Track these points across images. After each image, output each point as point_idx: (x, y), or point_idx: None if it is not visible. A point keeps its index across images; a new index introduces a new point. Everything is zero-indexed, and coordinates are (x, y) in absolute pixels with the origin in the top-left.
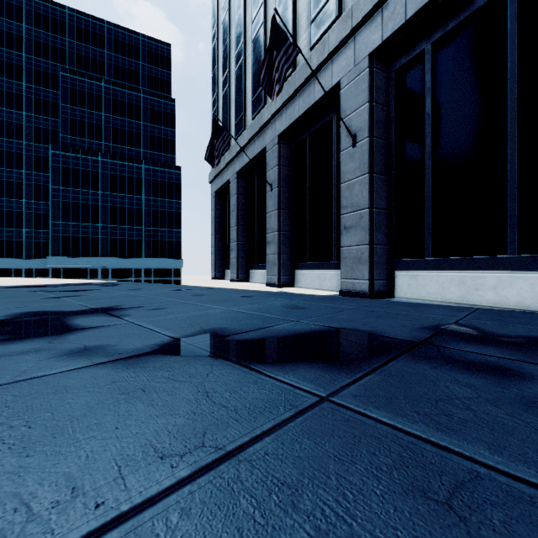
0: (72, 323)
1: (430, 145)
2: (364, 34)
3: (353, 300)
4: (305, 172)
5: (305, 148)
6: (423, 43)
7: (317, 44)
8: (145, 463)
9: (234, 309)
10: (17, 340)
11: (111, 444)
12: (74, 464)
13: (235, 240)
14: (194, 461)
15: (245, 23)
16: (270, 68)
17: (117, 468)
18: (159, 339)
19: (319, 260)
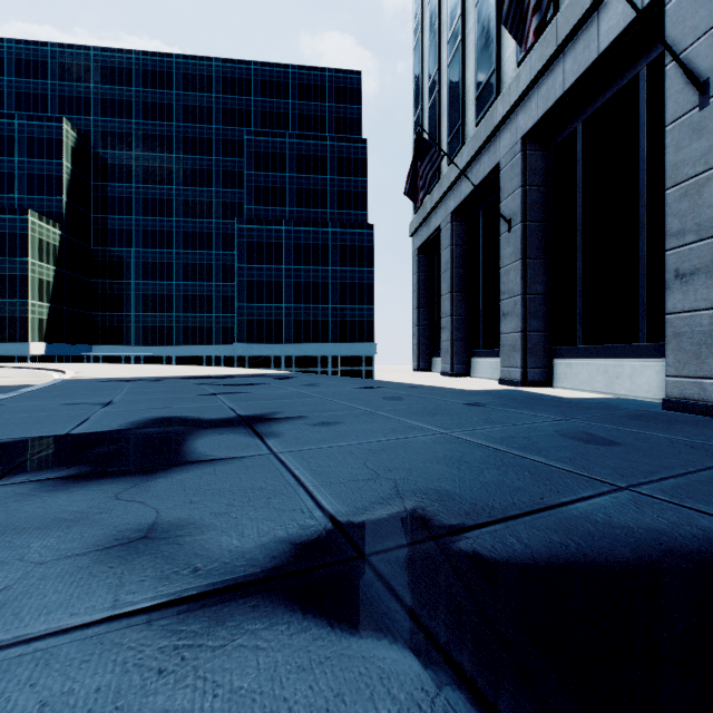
0: (190, 445)
1: None
2: None
3: None
4: (574, 190)
5: (574, 148)
6: None
7: None
8: None
9: (457, 435)
10: (81, 483)
11: None
12: None
13: (448, 314)
14: None
15: None
16: None
17: None
18: (299, 517)
19: (604, 340)
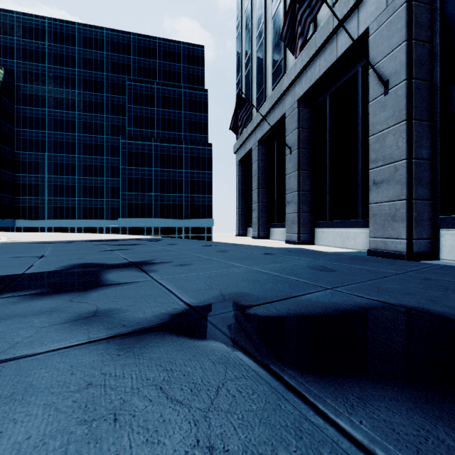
0: (105, 277)
1: None
2: None
3: (390, 262)
4: (325, 132)
5: (325, 108)
6: None
7: None
8: None
9: (256, 269)
10: (46, 295)
11: None
12: None
13: (257, 202)
14: None
15: (265, 5)
16: (292, 23)
17: None
18: (172, 305)
19: (341, 218)
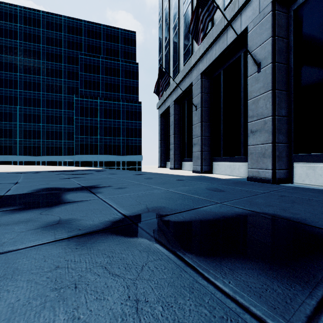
0: (64, 197)
1: None
2: None
3: (261, 185)
4: (220, 96)
5: (220, 79)
6: None
7: (229, 5)
8: None
9: (171, 190)
10: (22, 210)
11: None
12: None
13: (173, 143)
14: None
15: (179, 6)
16: (196, 22)
17: None
18: (113, 215)
19: (230, 155)
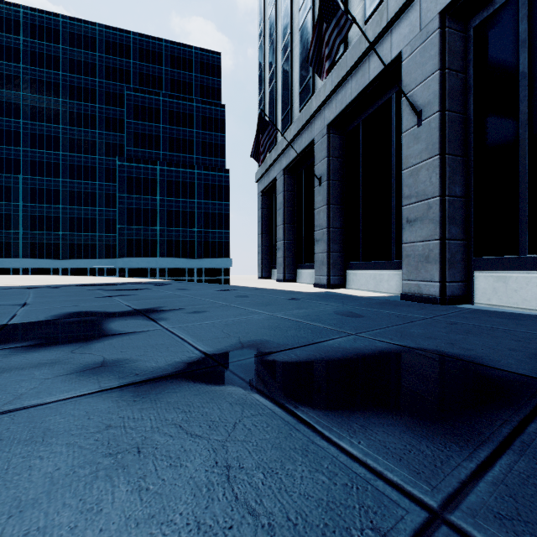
0: (107, 327)
1: (527, 111)
2: None
3: (421, 306)
4: (358, 162)
5: (358, 135)
6: None
7: (373, 16)
8: None
9: (278, 315)
10: (42, 347)
11: None
12: None
13: (282, 239)
14: None
15: (291, 13)
16: (319, 44)
17: None
18: (187, 354)
19: (374, 258)
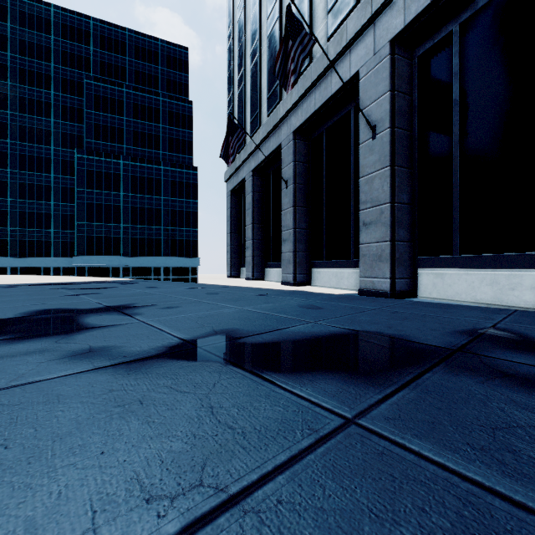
0: (84, 321)
1: (458, 133)
2: (385, 19)
3: (373, 300)
4: (322, 168)
5: (322, 143)
6: (450, 24)
7: (334, 35)
8: (126, 508)
9: (247, 309)
10: (25, 339)
11: (91, 476)
12: (41, 505)
13: (251, 239)
14: (187, 509)
15: (260, 20)
16: (285, 59)
17: (90, 514)
18: (167, 340)
19: (336, 258)
